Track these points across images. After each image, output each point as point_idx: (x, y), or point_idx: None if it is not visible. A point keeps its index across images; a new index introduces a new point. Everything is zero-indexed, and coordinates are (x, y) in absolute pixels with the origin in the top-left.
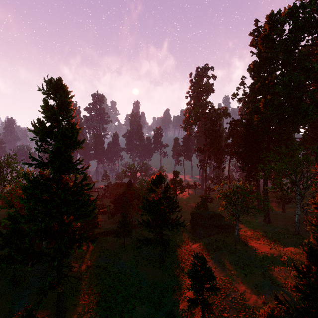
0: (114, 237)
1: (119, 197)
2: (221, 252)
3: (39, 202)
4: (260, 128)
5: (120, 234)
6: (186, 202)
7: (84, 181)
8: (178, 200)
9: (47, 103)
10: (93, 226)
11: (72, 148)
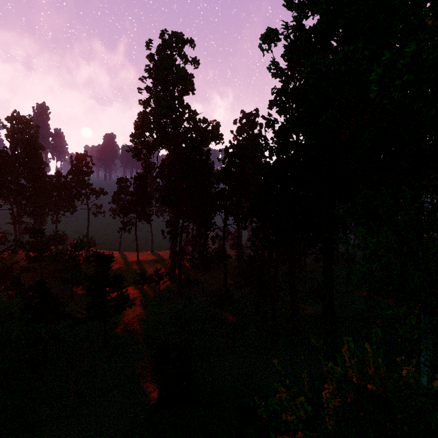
0: None
1: None
2: None
3: None
4: (312, 146)
5: None
6: (134, 329)
7: None
8: None
9: None
10: None
11: None
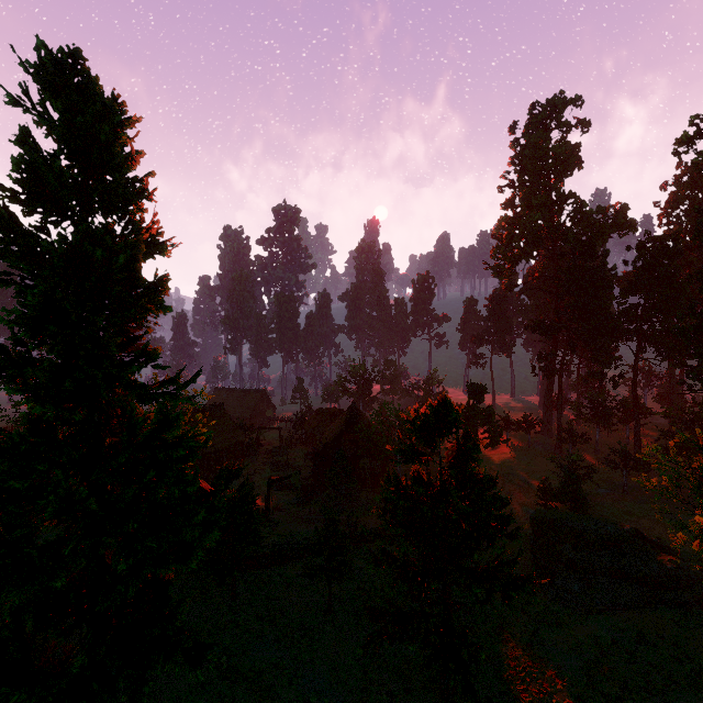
0: (301, 577)
1: (324, 448)
2: (681, 701)
3: (27, 500)
4: None
5: (319, 574)
6: (504, 471)
7: (166, 429)
8: (509, 500)
9: (29, 142)
10: (243, 542)
11: (134, 312)
